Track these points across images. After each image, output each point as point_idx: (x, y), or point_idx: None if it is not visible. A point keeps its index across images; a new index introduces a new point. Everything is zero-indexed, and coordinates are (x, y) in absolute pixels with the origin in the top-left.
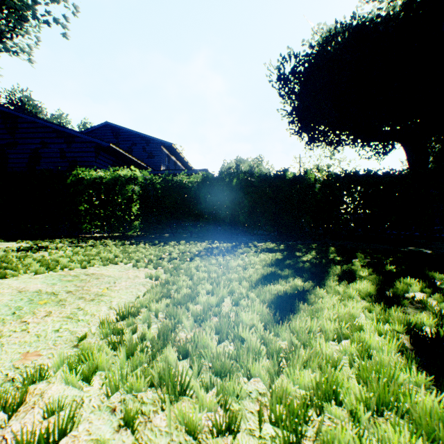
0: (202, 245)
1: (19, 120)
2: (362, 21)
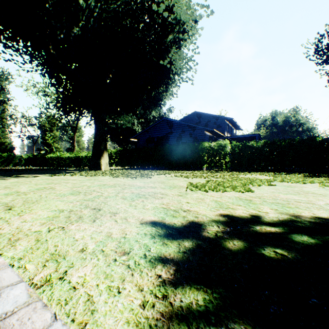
0: (271, 173)
1: (173, 122)
2: None
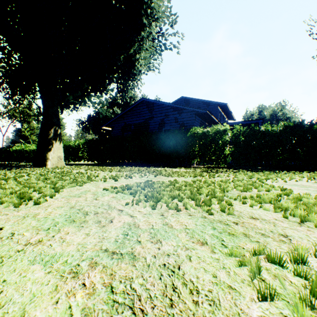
0: (316, 174)
1: (154, 105)
2: None
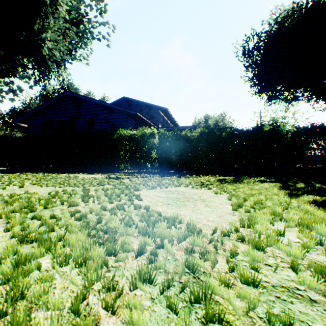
0: (212, 178)
1: (82, 101)
2: None
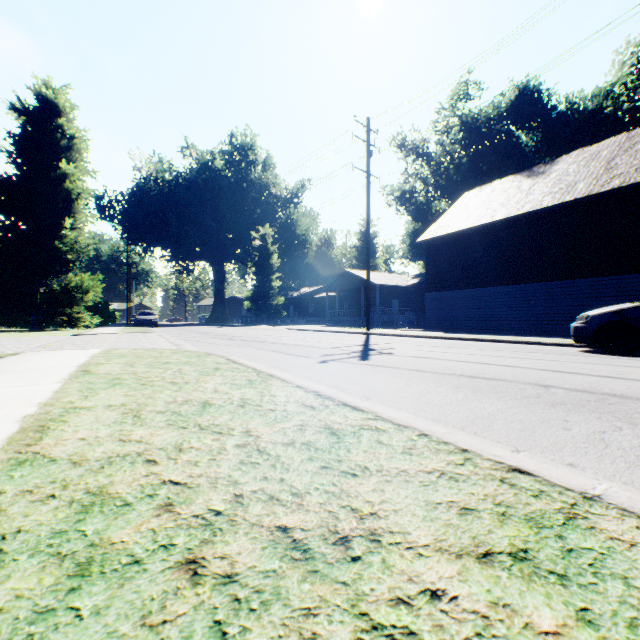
0: None
1: None
2: (150, 194)
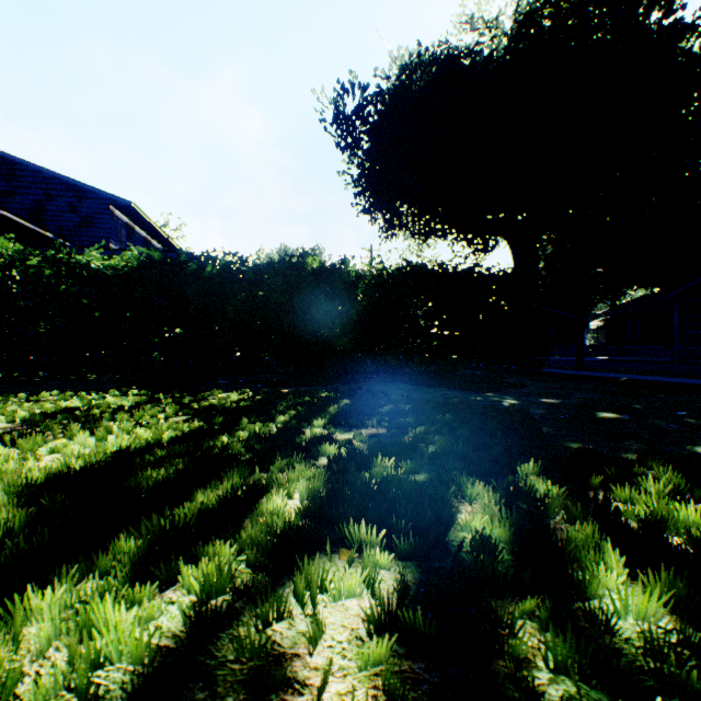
0: (60, 404)
1: None
2: (454, 51)
